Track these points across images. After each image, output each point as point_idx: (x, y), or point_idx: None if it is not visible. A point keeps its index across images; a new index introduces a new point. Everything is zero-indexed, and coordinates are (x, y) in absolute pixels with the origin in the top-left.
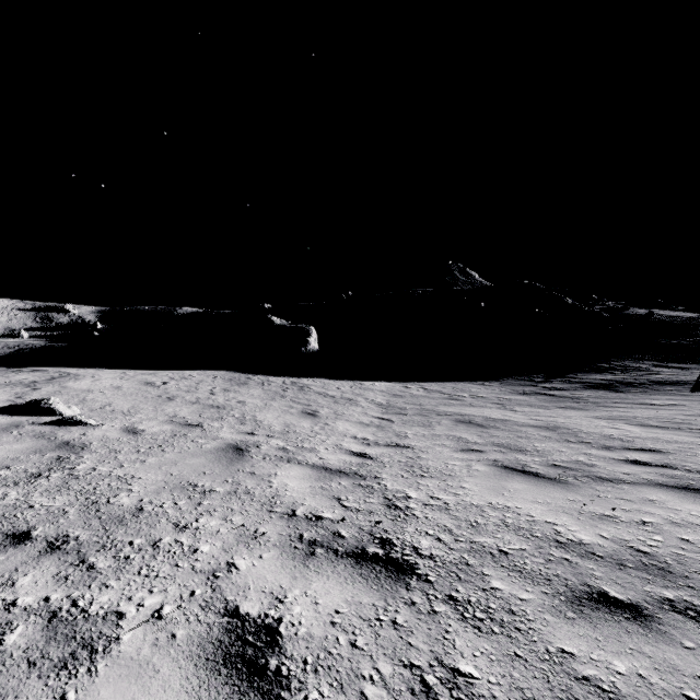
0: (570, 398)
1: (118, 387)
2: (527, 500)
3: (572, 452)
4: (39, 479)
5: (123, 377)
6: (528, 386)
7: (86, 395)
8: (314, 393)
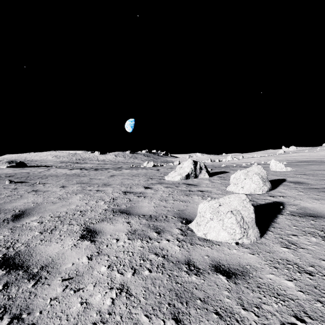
0: None
1: None
2: None
3: None
4: None
5: None
6: None
7: None
8: None
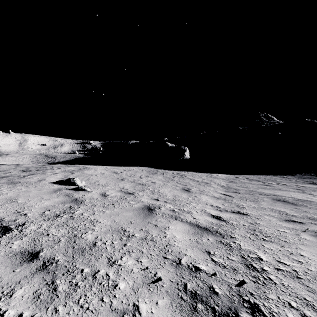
0: None
1: (103, 174)
2: None
3: None
4: (58, 218)
5: (105, 169)
6: (315, 179)
7: (90, 177)
8: (188, 179)
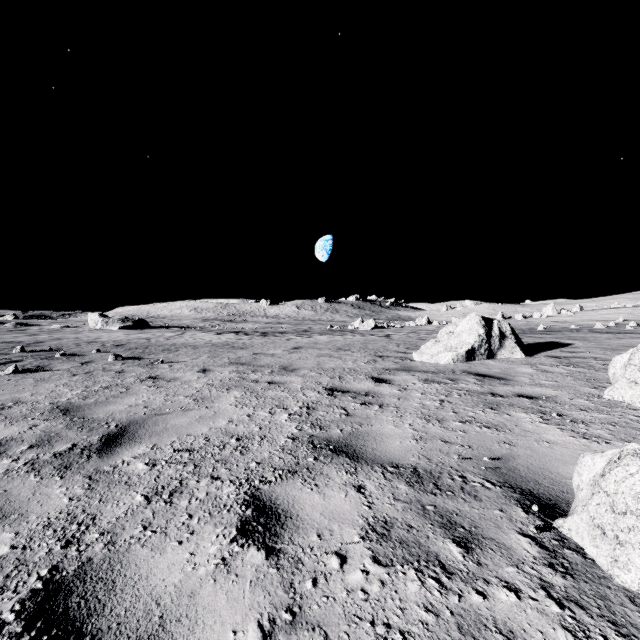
0: None
1: None
2: None
3: None
4: None
5: None
6: None
7: None
8: None
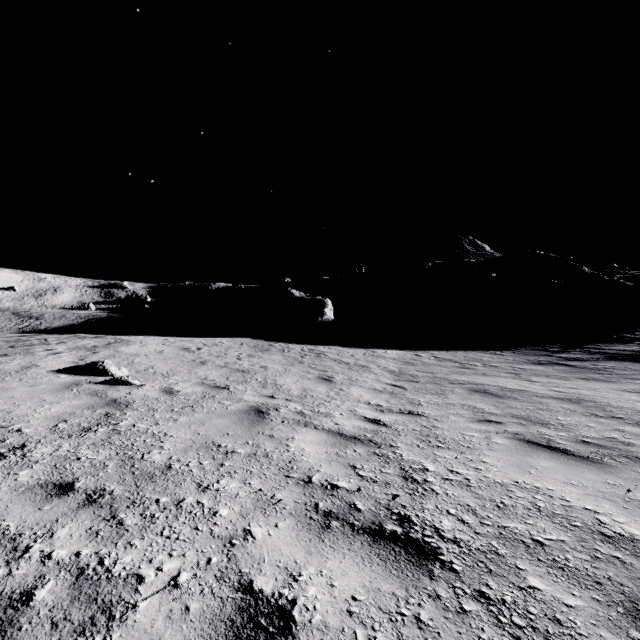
0: (591, 369)
1: (160, 352)
2: (558, 481)
3: (603, 427)
4: (89, 433)
5: (164, 343)
6: (544, 356)
7: (134, 358)
8: (329, 359)
